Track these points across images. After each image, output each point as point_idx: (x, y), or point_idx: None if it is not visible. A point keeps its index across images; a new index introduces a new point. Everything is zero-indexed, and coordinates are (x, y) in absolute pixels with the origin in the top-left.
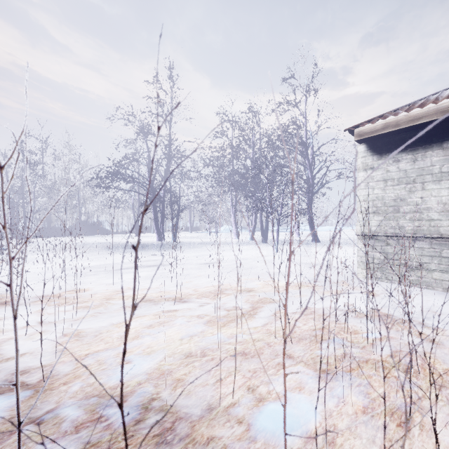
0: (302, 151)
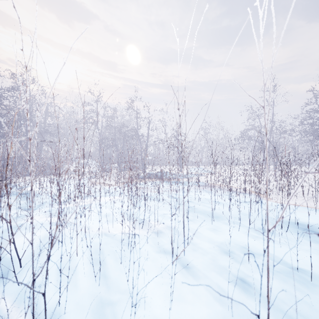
0: None
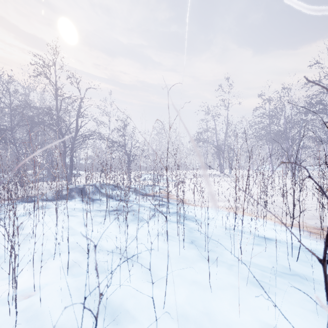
0: (327, 112)
